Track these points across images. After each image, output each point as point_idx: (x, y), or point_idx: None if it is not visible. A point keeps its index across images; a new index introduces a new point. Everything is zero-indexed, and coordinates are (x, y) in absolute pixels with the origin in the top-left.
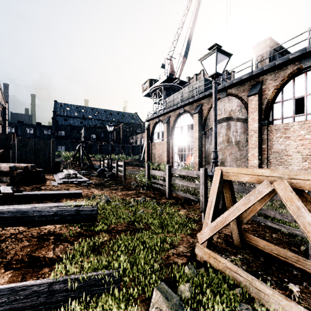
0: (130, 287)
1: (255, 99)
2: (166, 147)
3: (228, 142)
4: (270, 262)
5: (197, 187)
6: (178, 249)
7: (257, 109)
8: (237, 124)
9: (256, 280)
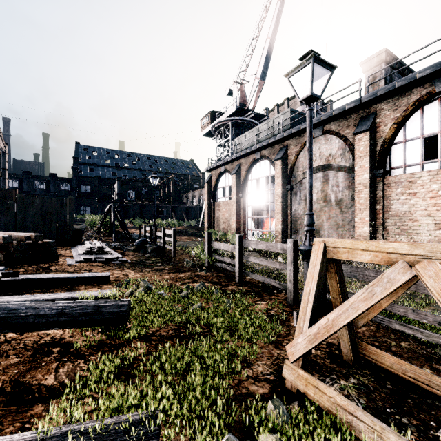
0: (177, 440)
1: (365, 139)
2: (236, 209)
3: (325, 201)
4: (403, 390)
5: (282, 268)
6: (255, 369)
7: (368, 153)
8: (338, 174)
9: (389, 430)
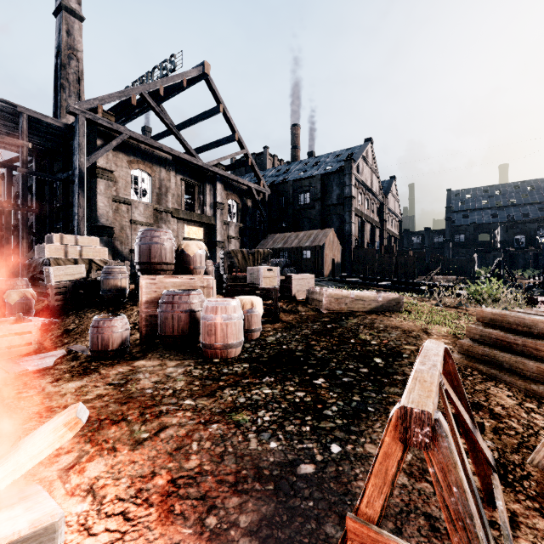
0: None
1: None
2: None
3: None
4: None
5: None
6: None
7: None
8: None
9: None
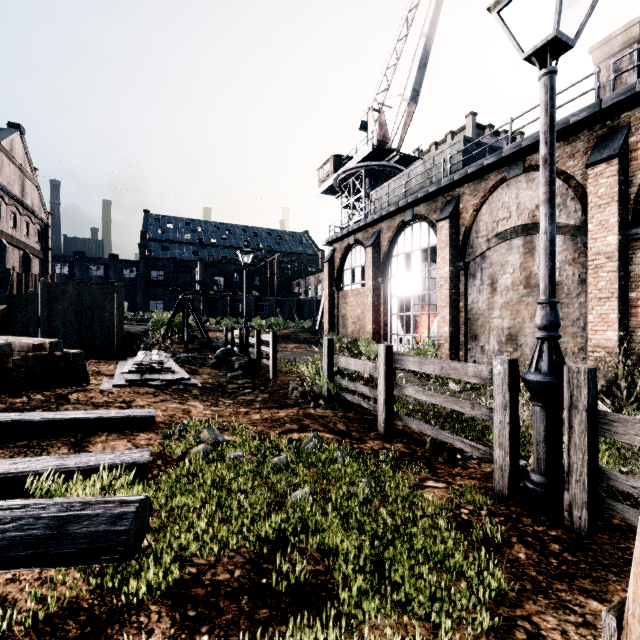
0: None
1: (609, 173)
2: (373, 302)
3: (528, 285)
4: None
5: (477, 414)
6: None
7: (615, 198)
8: None
9: None
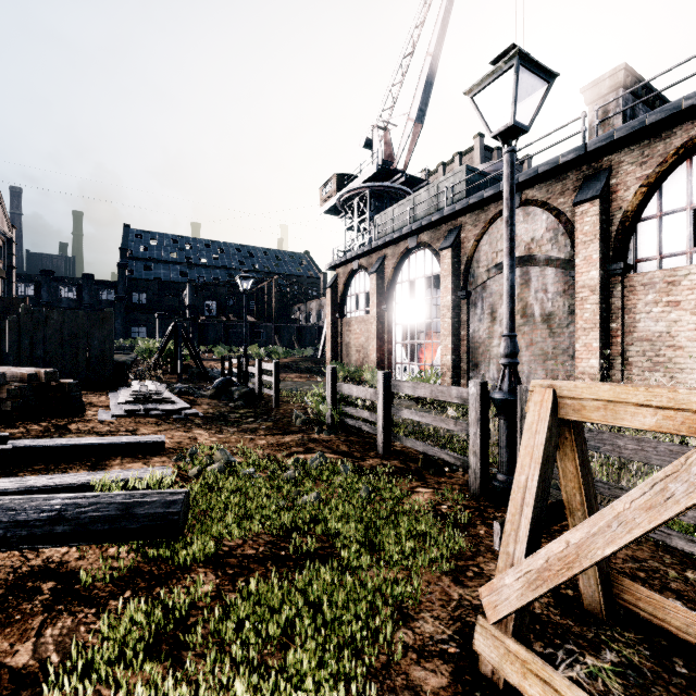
0: None
1: (592, 212)
2: (377, 330)
3: (525, 315)
4: None
5: (459, 429)
6: (420, 628)
7: (597, 235)
8: (546, 272)
9: None
